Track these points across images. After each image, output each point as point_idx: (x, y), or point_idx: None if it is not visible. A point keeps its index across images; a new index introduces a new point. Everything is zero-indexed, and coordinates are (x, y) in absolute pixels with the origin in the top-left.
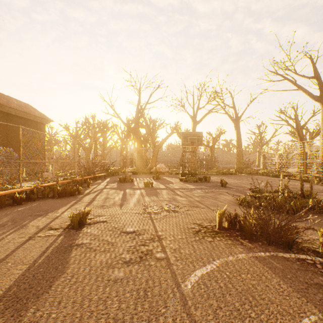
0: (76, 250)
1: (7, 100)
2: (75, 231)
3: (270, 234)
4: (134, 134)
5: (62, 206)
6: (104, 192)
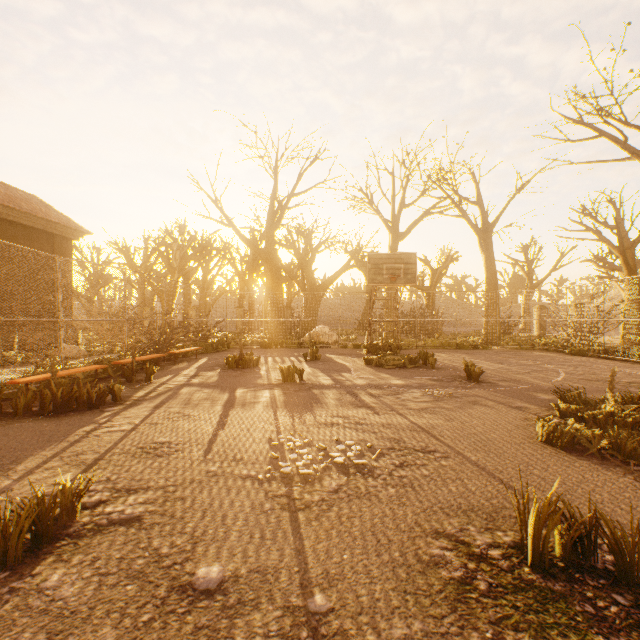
0: None
1: None
2: None
3: None
4: (264, 261)
5: (44, 445)
6: (180, 395)
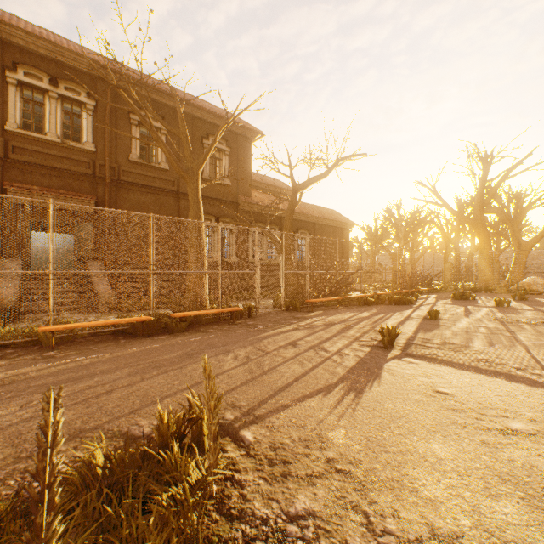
0: (441, 326)
1: (320, 211)
2: (433, 321)
3: None
4: (473, 228)
5: (406, 310)
6: (438, 305)
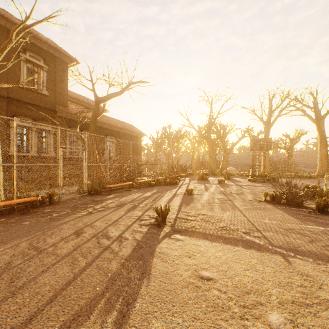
0: (194, 199)
1: (123, 124)
2: (189, 196)
3: (288, 201)
4: (206, 141)
5: (174, 188)
6: (191, 184)
